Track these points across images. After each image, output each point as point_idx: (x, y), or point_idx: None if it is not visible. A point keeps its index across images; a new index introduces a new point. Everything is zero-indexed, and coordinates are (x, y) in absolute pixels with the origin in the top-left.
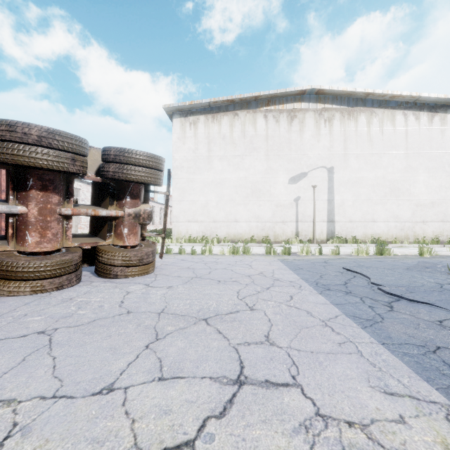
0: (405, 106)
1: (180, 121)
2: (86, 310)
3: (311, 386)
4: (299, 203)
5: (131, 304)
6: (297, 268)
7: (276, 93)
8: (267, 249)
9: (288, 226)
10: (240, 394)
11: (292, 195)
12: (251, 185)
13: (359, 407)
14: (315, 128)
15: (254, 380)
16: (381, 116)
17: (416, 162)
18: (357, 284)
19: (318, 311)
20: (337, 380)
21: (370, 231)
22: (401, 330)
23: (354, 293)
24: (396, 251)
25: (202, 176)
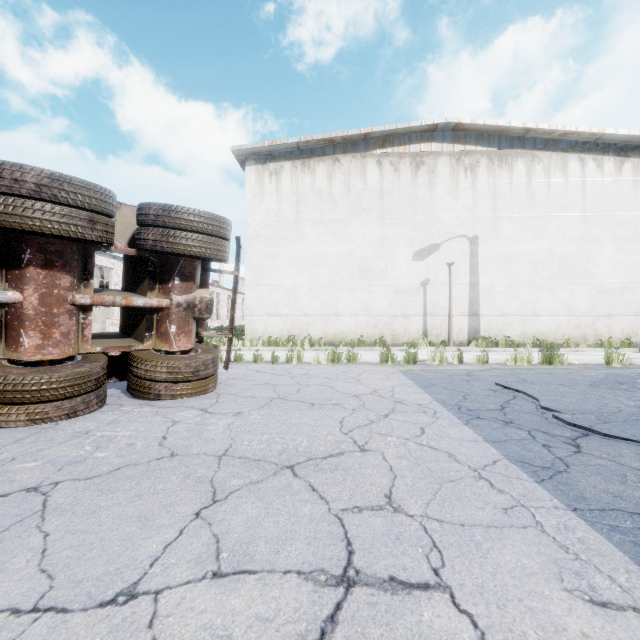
0: (582, 148)
1: (256, 171)
2: (107, 451)
3: (467, 589)
4: (428, 288)
5: (178, 442)
6: (428, 383)
7: (395, 130)
8: (382, 356)
9: (412, 321)
10: (348, 605)
11: (418, 277)
12: (358, 262)
13: (552, 631)
14: (451, 179)
15: (370, 576)
16: (547, 162)
17: (598, 228)
18: (520, 409)
19: (466, 454)
20: (508, 576)
21: (530, 329)
22: (600, 486)
23: (518, 423)
24: (572, 358)
25: (287, 249)
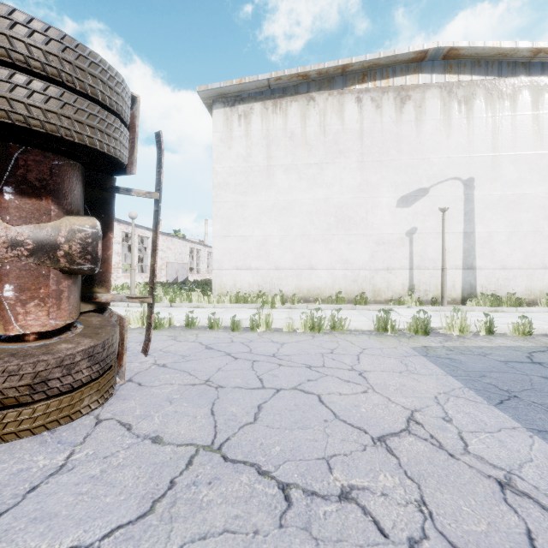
0: None
1: (224, 114)
2: None
3: None
4: (414, 238)
5: None
6: (497, 390)
7: (378, 59)
8: (379, 322)
9: (396, 275)
10: None
11: (403, 226)
12: (335, 210)
13: None
14: (442, 115)
15: None
16: None
17: None
18: None
19: None
20: None
21: (538, 285)
22: None
23: None
24: None
25: (257, 197)
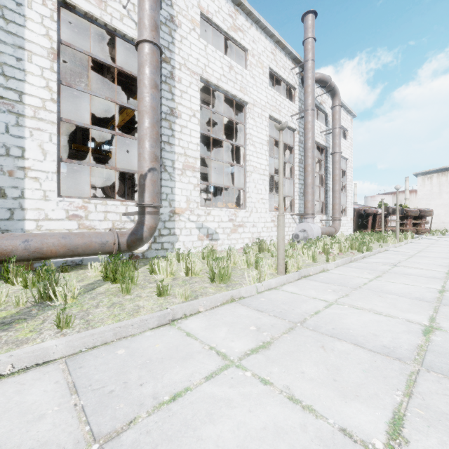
0: None
1: (421, 178)
2: None
3: None
4: None
5: None
6: None
7: None
8: None
9: None
10: None
11: None
12: None
13: None
14: None
15: None
16: None
17: None
18: None
19: None
20: None
21: None
22: None
23: None
24: None
25: (435, 201)
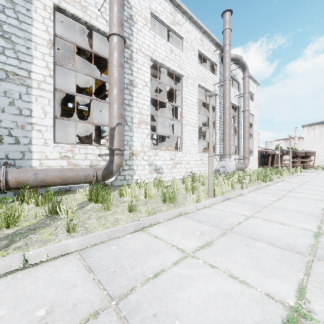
0: None
1: (307, 128)
2: None
3: None
4: None
5: None
6: None
7: None
8: None
9: None
10: None
11: None
12: None
13: None
14: None
15: None
16: None
17: None
18: None
19: None
20: None
21: None
22: None
23: None
24: None
25: (317, 145)
